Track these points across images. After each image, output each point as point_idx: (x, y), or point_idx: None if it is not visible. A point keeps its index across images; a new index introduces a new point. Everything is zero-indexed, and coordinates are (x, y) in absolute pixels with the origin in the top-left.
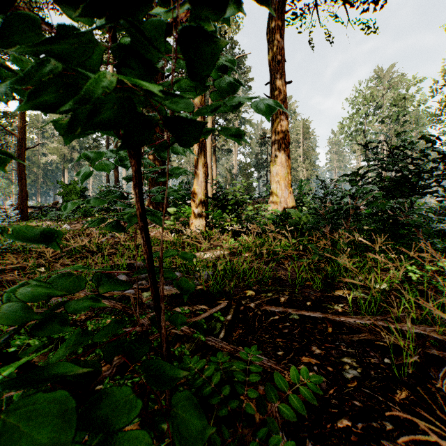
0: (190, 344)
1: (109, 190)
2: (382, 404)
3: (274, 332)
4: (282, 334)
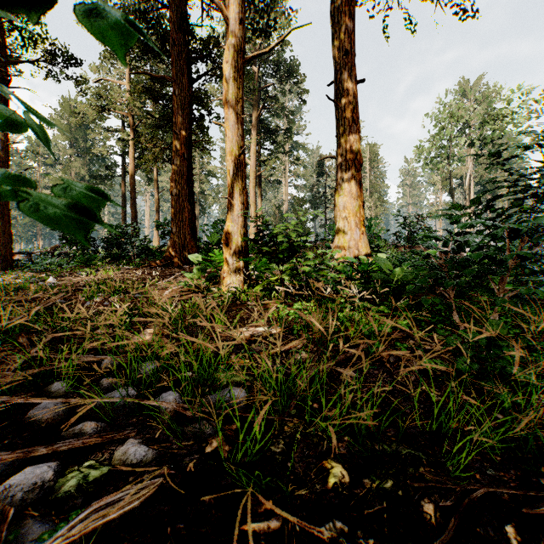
0: None
1: None
2: None
3: None
4: None
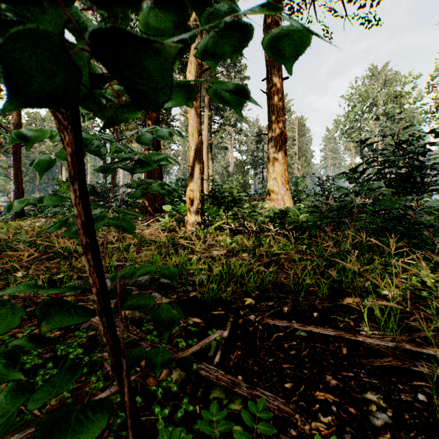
0: (179, 372)
1: None
2: None
3: (278, 353)
4: (289, 356)
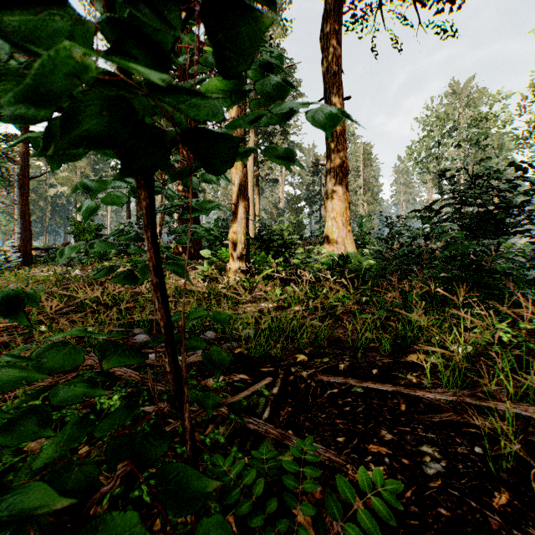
0: (226, 427)
1: (122, 231)
2: (476, 512)
3: (332, 410)
4: (343, 412)
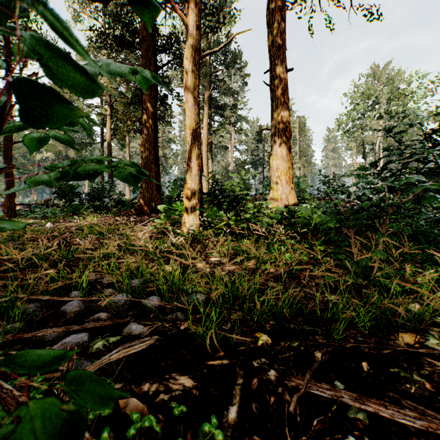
0: None
1: None
2: None
3: None
4: None
